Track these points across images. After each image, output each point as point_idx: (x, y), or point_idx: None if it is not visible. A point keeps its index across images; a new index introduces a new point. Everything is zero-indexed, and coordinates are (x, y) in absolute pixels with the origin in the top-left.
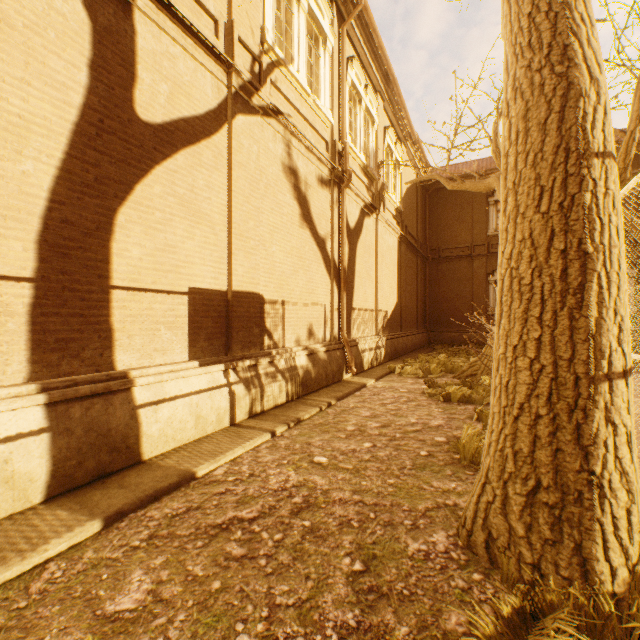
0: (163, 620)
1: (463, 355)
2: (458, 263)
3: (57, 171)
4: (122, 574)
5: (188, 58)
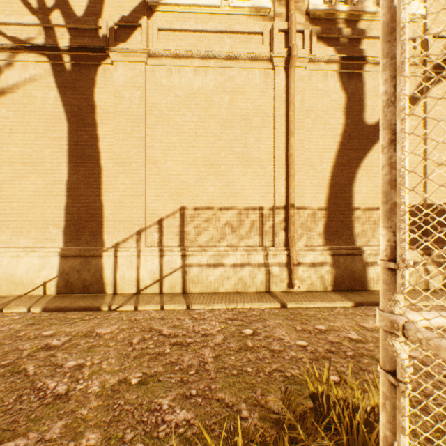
0: None
1: None
2: None
3: (333, 164)
4: (364, 319)
5: None
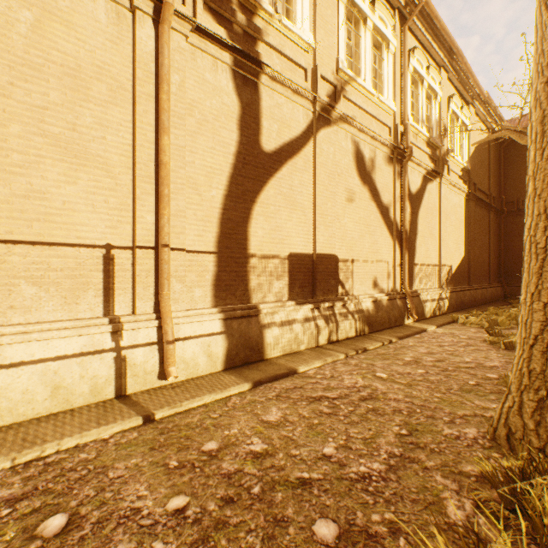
0: (291, 428)
1: None
2: None
3: (225, 192)
4: (266, 407)
5: (288, 102)
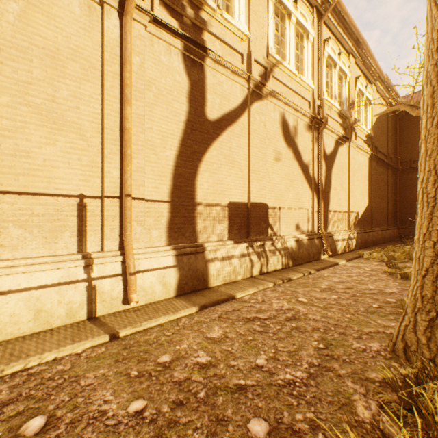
0: (230, 343)
1: None
2: None
3: (177, 153)
4: (210, 326)
5: (228, 81)
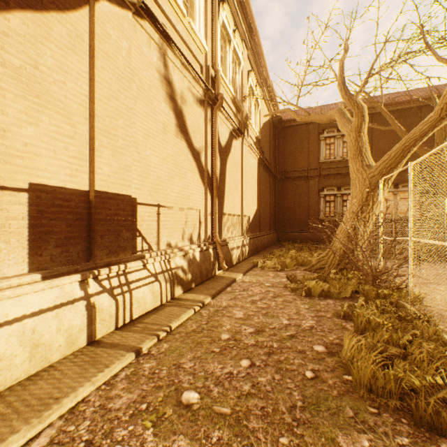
0: None
1: (306, 250)
2: (298, 182)
3: None
4: None
5: None
